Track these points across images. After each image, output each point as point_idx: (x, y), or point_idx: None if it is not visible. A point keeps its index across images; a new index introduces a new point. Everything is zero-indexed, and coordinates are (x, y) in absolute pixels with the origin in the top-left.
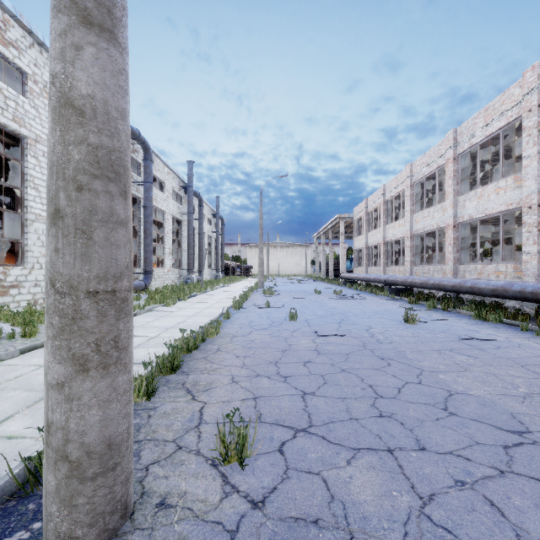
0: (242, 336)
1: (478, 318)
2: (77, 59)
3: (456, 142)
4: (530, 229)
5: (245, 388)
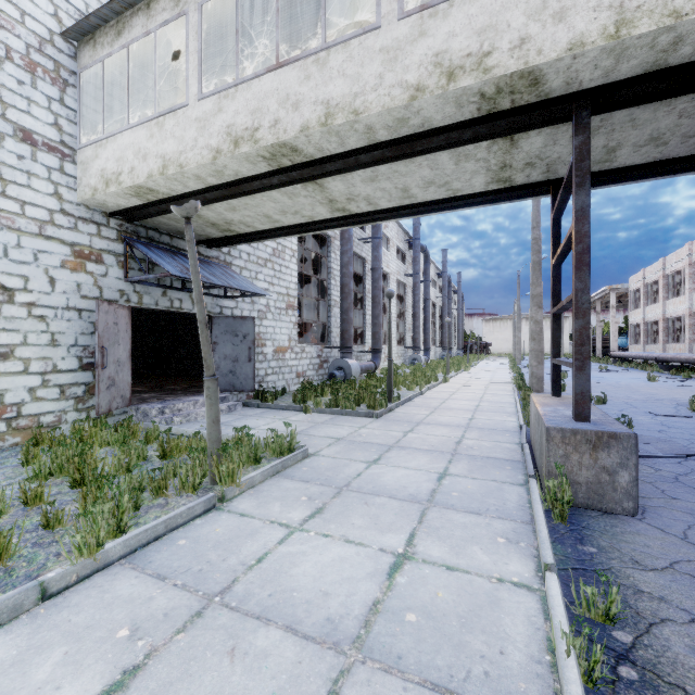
0: None
1: None
2: (538, 314)
3: None
4: None
5: None
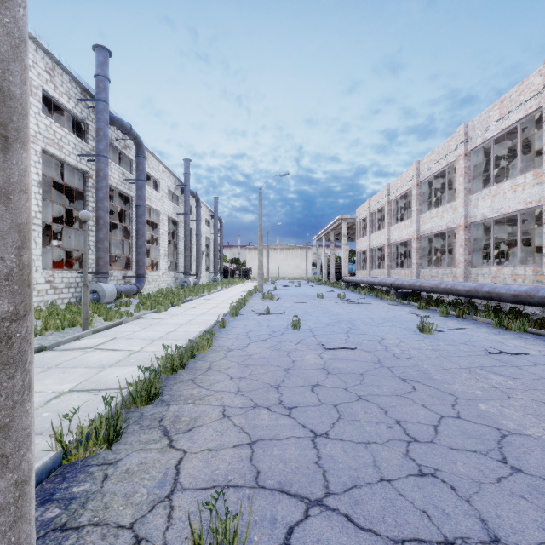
0: (238, 349)
1: (499, 326)
2: None
3: (467, 137)
4: None
5: (239, 427)
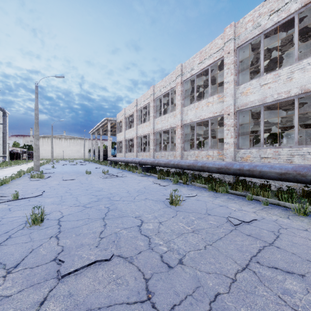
0: None
1: (211, 190)
2: None
3: (182, 72)
4: (229, 128)
5: None
